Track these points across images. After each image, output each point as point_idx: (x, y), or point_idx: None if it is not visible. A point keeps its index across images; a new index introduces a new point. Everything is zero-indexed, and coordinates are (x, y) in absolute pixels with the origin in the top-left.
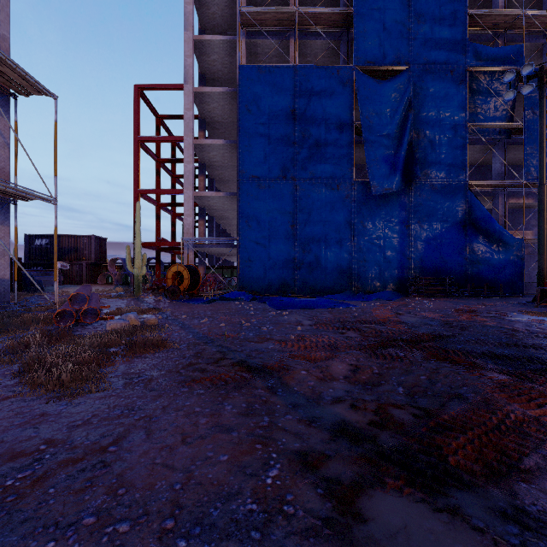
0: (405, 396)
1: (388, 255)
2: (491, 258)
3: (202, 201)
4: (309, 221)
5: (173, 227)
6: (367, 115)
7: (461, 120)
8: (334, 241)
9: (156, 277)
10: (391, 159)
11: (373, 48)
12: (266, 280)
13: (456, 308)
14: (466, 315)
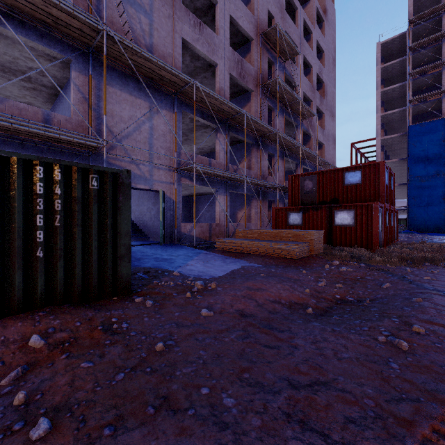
0: None
1: None
2: None
3: None
4: None
5: None
6: None
7: None
8: None
9: None
10: None
11: None
12: (425, 226)
13: None
14: None
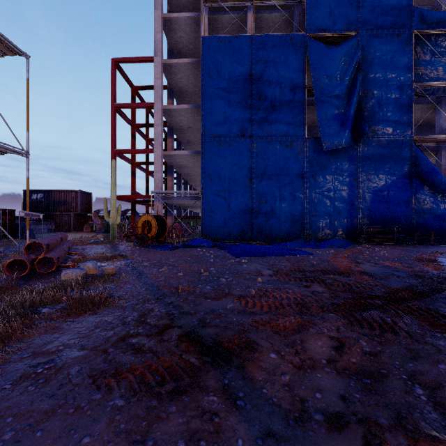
0: (435, 408)
1: (338, 206)
2: (436, 208)
3: (170, 159)
4: (265, 175)
5: (147, 183)
6: (319, 78)
7: (407, 80)
8: (288, 193)
9: (132, 226)
10: (341, 117)
11: (323, 16)
12: (226, 229)
13: (414, 256)
14: (431, 265)
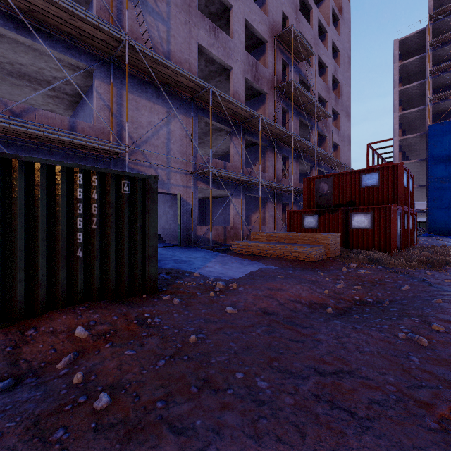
0: None
1: None
2: None
3: None
4: None
5: None
6: None
7: None
8: None
9: None
10: None
11: None
12: (446, 229)
13: None
14: None
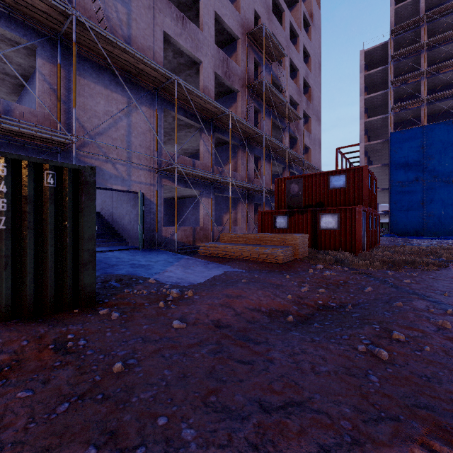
0: None
1: None
2: None
3: None
4: (433, 201)
5: None
6: None
7: None
8: (450, 210)
9: None
10: None
11: None
12: (405, 230)
13: None
14: None
